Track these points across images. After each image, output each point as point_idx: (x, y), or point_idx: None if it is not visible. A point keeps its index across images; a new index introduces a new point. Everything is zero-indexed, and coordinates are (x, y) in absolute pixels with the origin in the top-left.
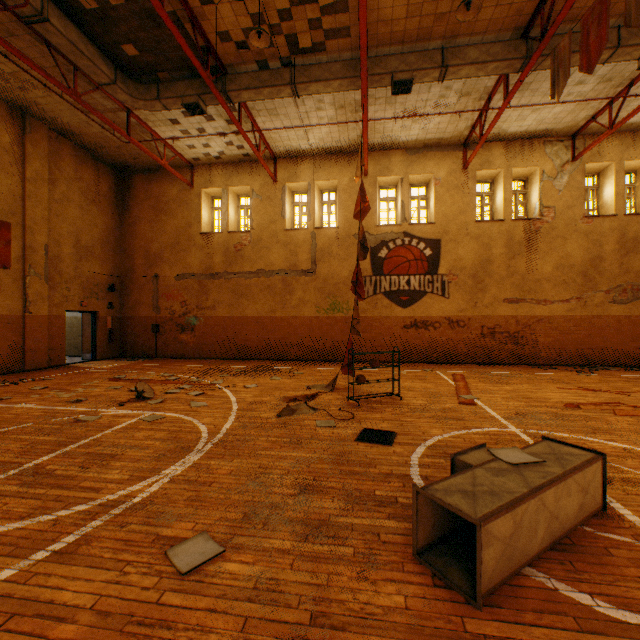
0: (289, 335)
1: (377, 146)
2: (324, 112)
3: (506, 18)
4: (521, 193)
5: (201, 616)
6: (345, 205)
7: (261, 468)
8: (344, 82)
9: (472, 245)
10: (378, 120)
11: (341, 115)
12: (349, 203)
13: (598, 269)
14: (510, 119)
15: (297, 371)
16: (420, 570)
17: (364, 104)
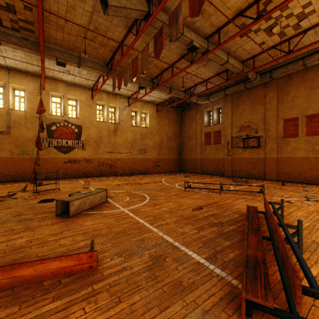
0: None
1: (50, 77)
2: (18, 54)
3: (101, 58)
4: (114, 113)
5: None
6: (31, 101)
7: None
8: (31, 51)
9: (95, 130)
10: (50, 69)
11: (29, 58)
12: (34, 100)
13: (135, 143)
14: (108, 86)
15: None
16: (57, 218)
17: (43, 63)
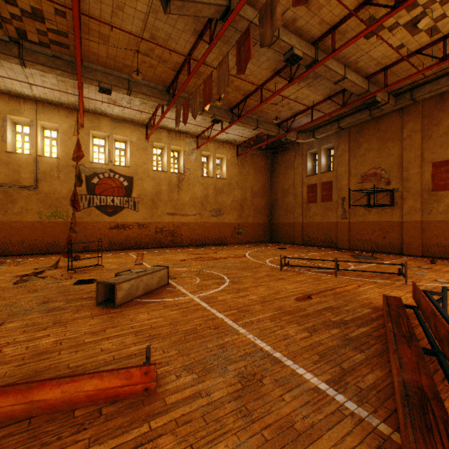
0: (11, 236)
1: (91, 110)
2: (48, 79)
3: (159, 80)
4: (177, 158)
5: (2, 335)
6: (66, 143)
7: (12, 302)
8: (65, 73)
9: (151, 182)
10: (91, 99)
11: (62, 85)
12: (69, 143)
13: (207, 201)
14: (169, 121)
15: (23, 261)
16: (99, 307)
17: (80, 90)
